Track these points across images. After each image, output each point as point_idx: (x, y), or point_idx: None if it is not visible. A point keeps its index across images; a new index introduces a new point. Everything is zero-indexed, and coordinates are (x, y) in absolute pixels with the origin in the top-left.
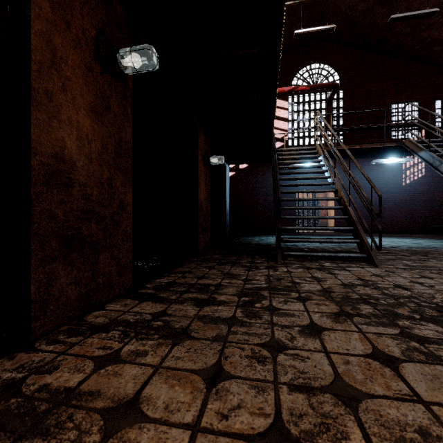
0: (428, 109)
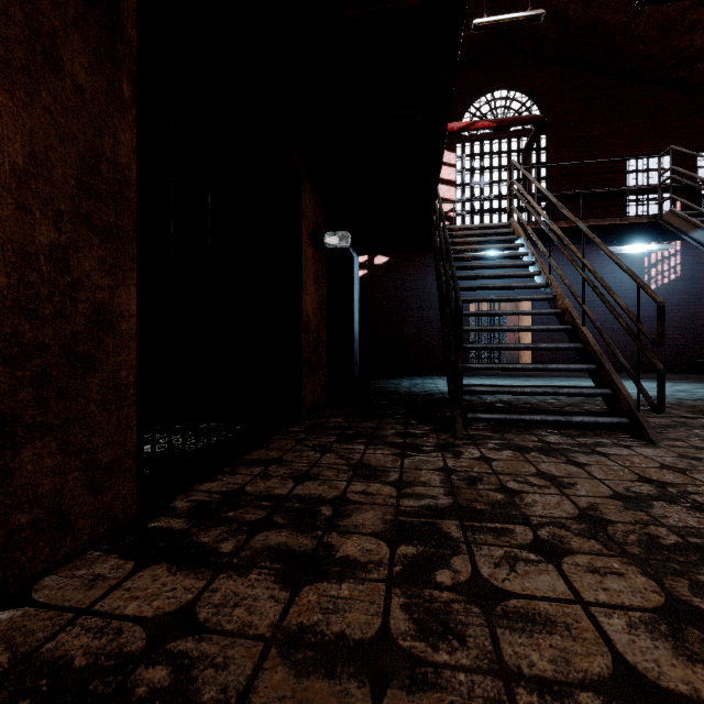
0: (687, 168)
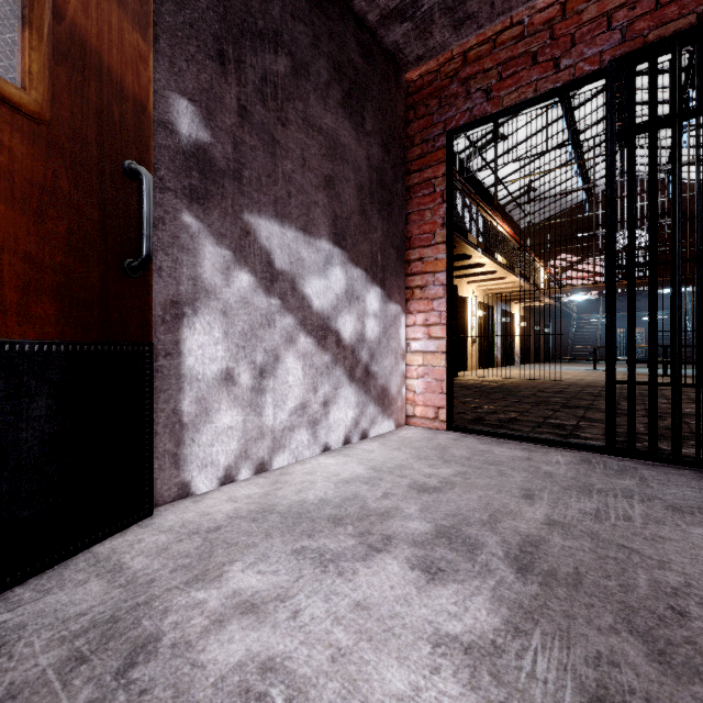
0: None
